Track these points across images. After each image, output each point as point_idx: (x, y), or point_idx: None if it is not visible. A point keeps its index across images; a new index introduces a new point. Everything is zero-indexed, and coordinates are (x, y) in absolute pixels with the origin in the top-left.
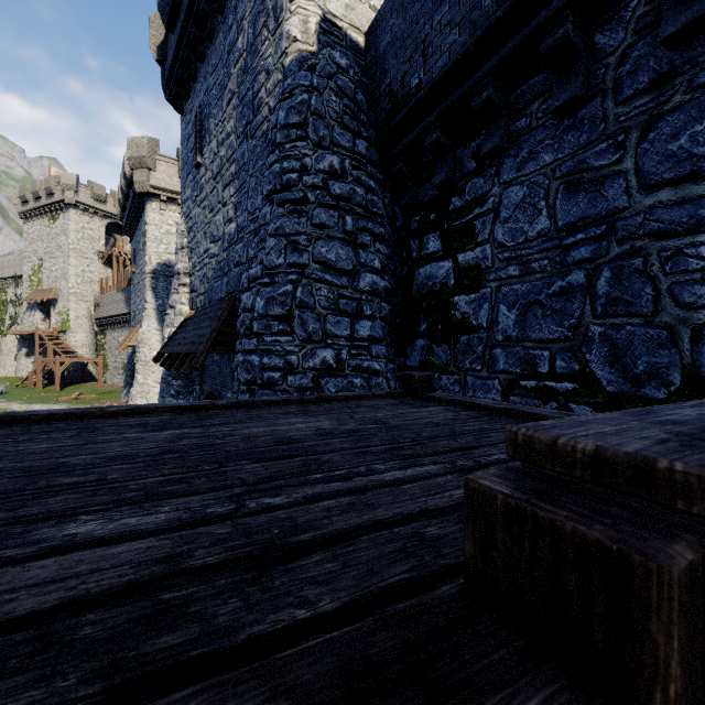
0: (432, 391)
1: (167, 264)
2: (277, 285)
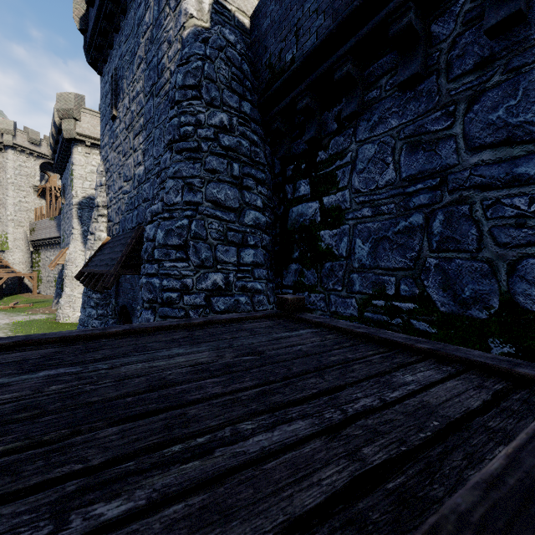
0: (302, 312)
1: (92, 198)
2: (175, 220)
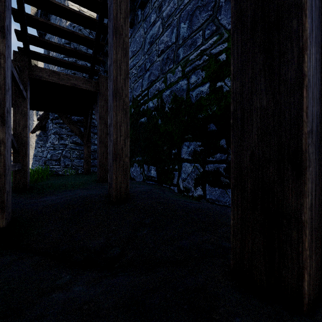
0: None
1: None
2: None
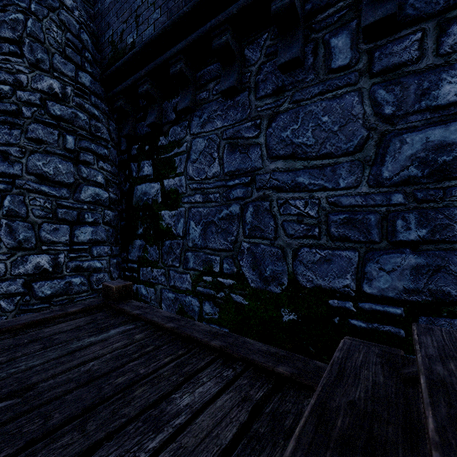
0: (129, 299)
1: None
2: None
